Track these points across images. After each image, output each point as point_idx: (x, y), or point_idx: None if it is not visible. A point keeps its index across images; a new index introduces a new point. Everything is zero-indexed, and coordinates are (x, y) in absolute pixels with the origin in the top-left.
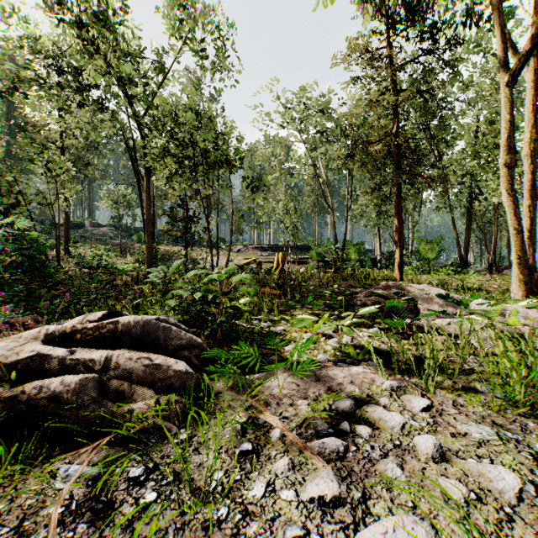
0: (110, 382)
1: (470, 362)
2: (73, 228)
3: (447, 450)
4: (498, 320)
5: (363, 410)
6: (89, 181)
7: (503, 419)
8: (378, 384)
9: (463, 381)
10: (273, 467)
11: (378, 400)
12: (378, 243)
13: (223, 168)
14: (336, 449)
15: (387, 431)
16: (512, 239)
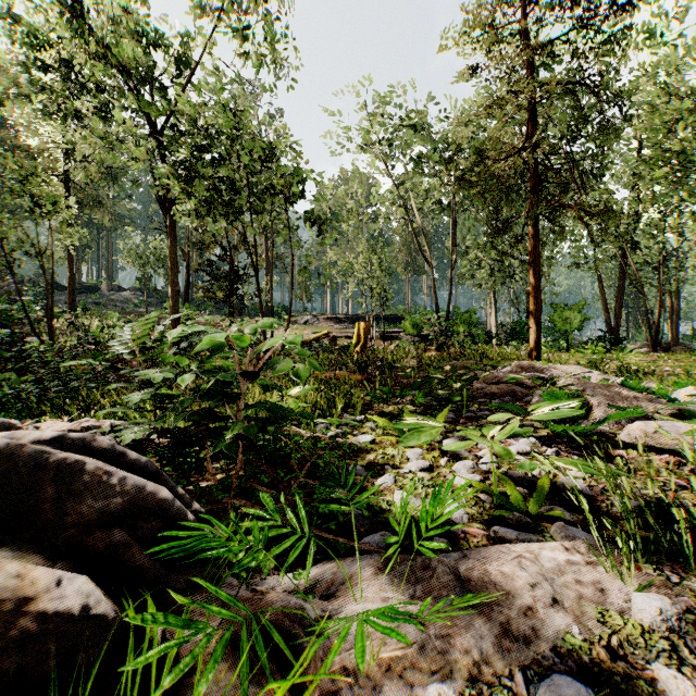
0: None
1: None
2: (84, 292)
3: None
4: None
5: None
6: (107, 231)
7: None
8: (613, 599)
9: None
10: None
11: (652, 675)
12: (494, 311)
13: (279, 197)
14: None
15: None
16: None
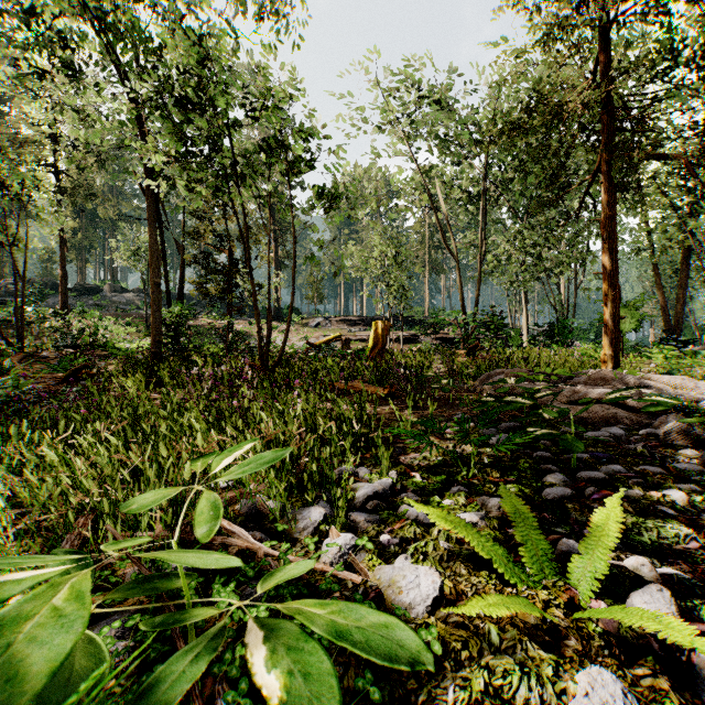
0: None
1: None
2: (85, 293)
3: None
4: None
5: None
6: (112, 231)
7: None
8: None
9: None
10: None
11: None
12: (524, 311)
13: (275, 159)
14: None
15: None
16: None
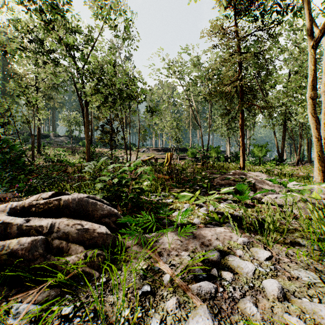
0: (53, 242)
1: (292, 224)
2: (43, 137)
3: (287, 291)
4: (307, 195)
5: (226, 259)
6: (53, 109)
7: (322, 266)
8: (234, 240)
9: (290, 237)
10: (165, 305)
11: (235, 251)
12: (228, 146)
13: (133, 100)
14: (209, 291)
15: (244, 276)
16: (314, 144)
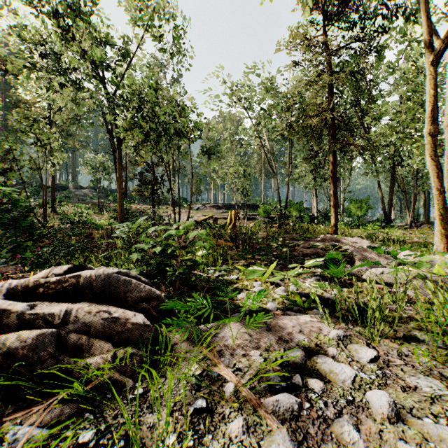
0: (68, 336)
1: (406, 310)
2: (59, 189)
3: (401, 408)
4: (425, 270)
5: (313, 361)
6: (72, 151)
7: None
8: (325, 333)
9: (403, 329)
10: (227, 429)
11: (326, 350)
12: (315, 202)
13: (184, 138)
14: (290, 407)
15: (339, 385)
16: (435, 198)
